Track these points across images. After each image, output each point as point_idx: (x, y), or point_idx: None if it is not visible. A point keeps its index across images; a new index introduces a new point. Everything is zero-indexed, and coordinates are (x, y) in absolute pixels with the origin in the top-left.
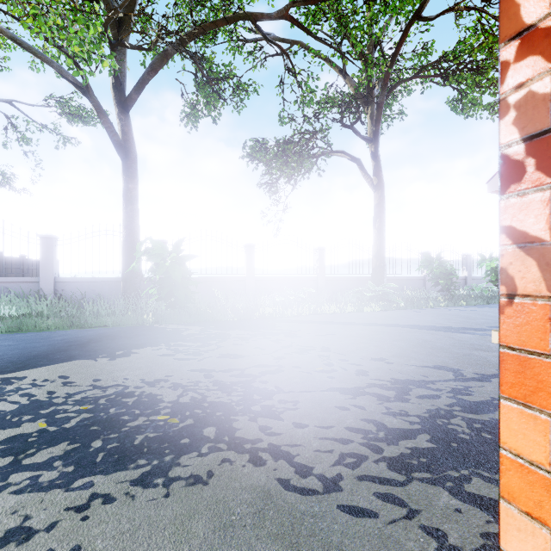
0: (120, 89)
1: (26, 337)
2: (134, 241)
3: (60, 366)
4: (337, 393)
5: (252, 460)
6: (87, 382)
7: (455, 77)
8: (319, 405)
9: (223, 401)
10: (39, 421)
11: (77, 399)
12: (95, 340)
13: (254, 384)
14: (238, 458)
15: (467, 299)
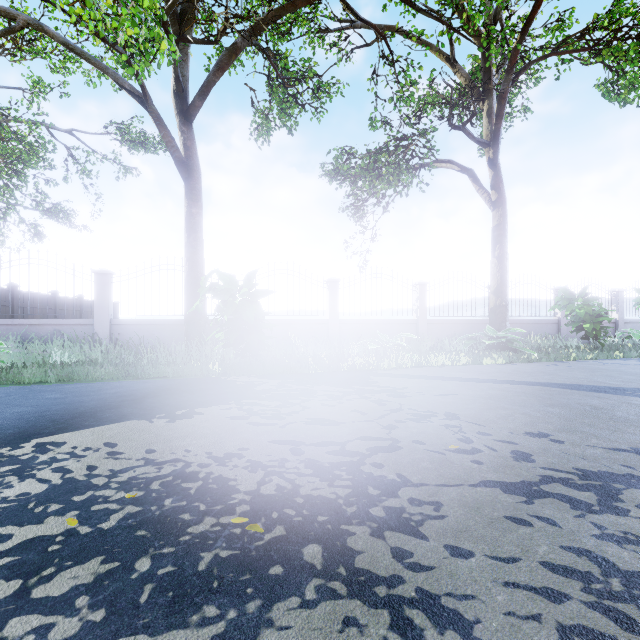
0: (182, 96)
1: (75, 388)
2: (198, 276)
3: (108, 428)
4: (498, 490)
5: (397, 625)
6: (138, 454)
7: (610, 48)
8: (477, 512)
9: (324, 496)
10: (68, 514)
11: (122, 479)
12: (152, 394)
13: (364, 468)
14: (370, 618)
15: (623, 349)
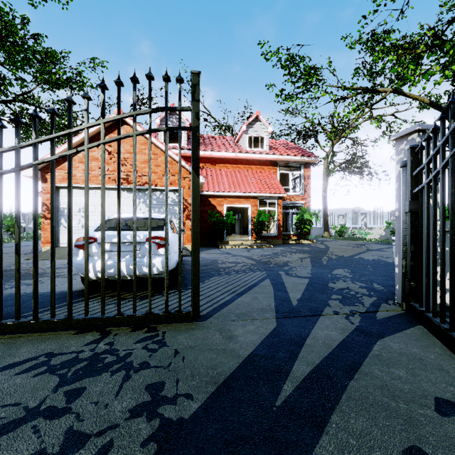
0: None
1: None
2: None
3: None
4: None
5: None
6: None
7: (22, 127)
8: None
9: None
10: None
11: None
12: None
13: None
14: None
15: (27, 238)
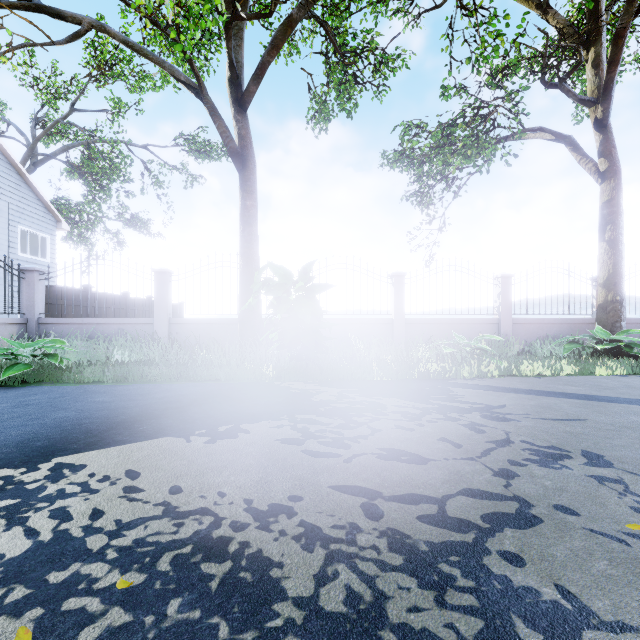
0: (237, 83)
1: (126, 390)
2: (252, 272)
3: (138, 447)
4: None
5: None
6: (159, 494)
7: None
8: None
9: (434, 633)
10: (26, 616)
11: (125, 543)
12: (198, 402)
13: (490, 563)
14: None
15: None
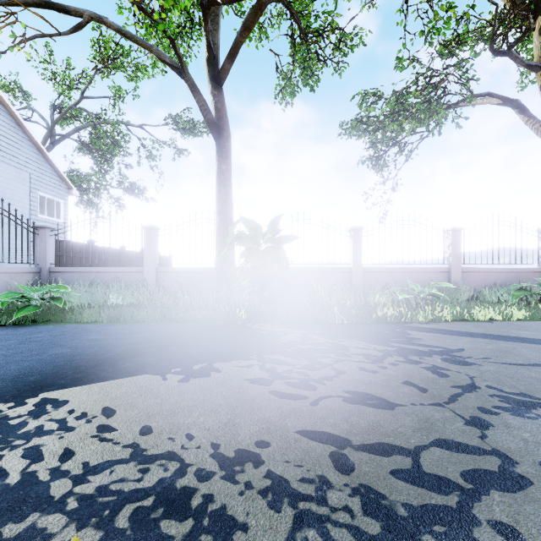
0: (214, 62)
1: (117, 329)
2: (227, 227)
3: (118, 384)
4: None
5: None
6: (129, 434)
7: None
8: None
9: None
10: None
11: (88, 490)
12: (177, 341)
13: (482, 537)
14: None
15: None
